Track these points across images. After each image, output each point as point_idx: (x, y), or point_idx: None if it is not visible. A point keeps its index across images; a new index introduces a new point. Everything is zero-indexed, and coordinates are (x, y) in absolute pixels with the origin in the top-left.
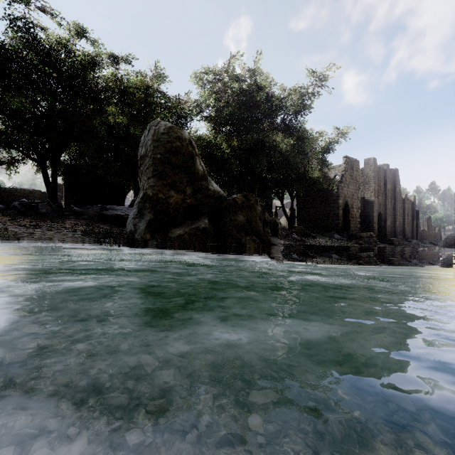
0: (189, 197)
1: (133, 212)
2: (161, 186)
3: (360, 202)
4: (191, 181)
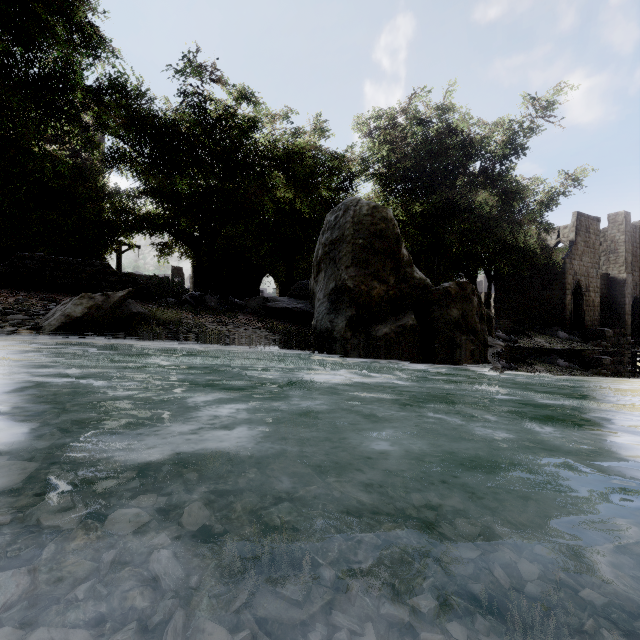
0: (392, 288)
1: (324, 307)
2: (363, 276)
3: (600, 282)
4: (395, 269)
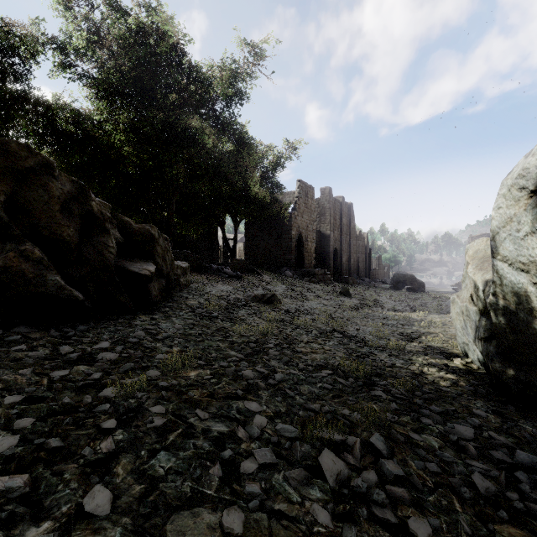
0: None
1: None
2: None
3: (315, 236)
4: None
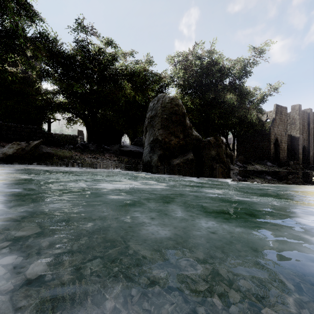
0: (181, 140)
1: (147, 149)
2: (166, 134)
3: (287, 138)
4: (183, 130)
